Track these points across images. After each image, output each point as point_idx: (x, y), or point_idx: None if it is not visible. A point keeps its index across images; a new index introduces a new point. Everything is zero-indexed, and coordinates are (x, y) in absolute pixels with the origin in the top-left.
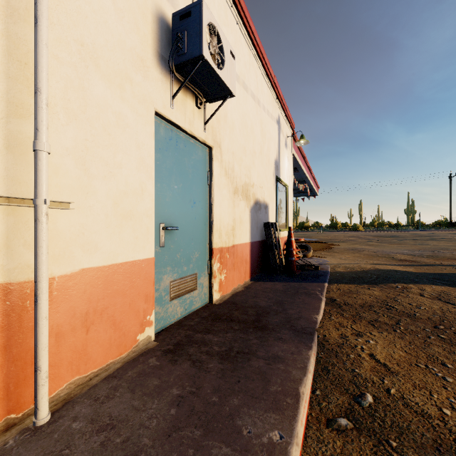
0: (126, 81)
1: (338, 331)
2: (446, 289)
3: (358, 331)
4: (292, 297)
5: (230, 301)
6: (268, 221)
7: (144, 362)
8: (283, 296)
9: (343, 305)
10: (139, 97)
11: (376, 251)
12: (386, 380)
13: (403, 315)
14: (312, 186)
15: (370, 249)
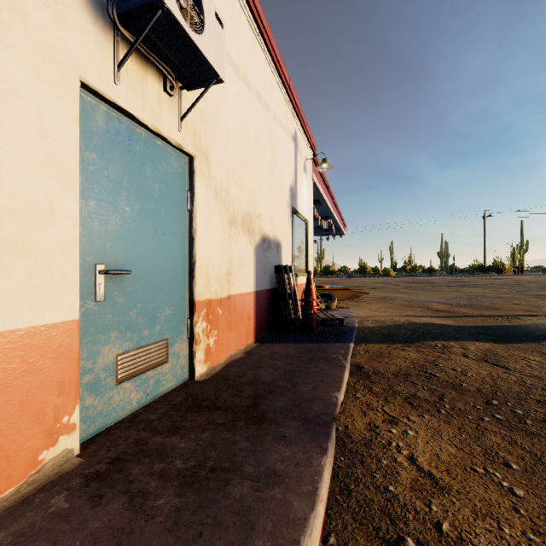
0: (12, 15)
1: (366, 418)
2: (491, 347)
3: (392, 416)
4: (307, 365)
5: (221, 374)
6: (280, 263)
7: (40, 505)
8: (295, 365)
9: (372, 374)
10: (44, 51)
11: (409, 299)
12: (434, 504)
13: (447, 387)
14: (338, 223)
15: (402, 298)
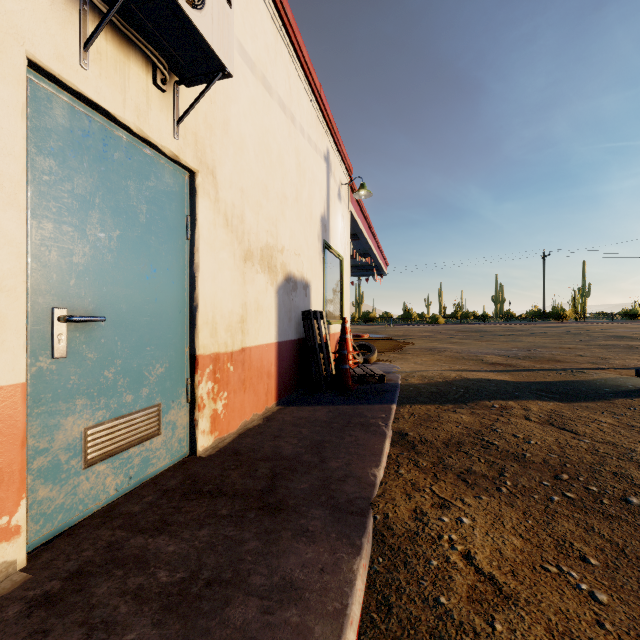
0: None
1: (410, 502)
2: (556, 407)
3: (443, 498)
4: (339, 434)
5: (231, 448)
6: (309, 308)
7: None
8: (325, 433)
9: (418, 443)
10: None
11: (461, 351)
12: (498, 621)
13: (508, 458)
14: (378, 261)
15: (453, 349)
